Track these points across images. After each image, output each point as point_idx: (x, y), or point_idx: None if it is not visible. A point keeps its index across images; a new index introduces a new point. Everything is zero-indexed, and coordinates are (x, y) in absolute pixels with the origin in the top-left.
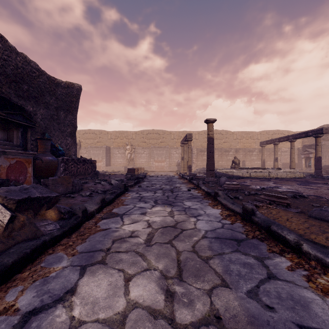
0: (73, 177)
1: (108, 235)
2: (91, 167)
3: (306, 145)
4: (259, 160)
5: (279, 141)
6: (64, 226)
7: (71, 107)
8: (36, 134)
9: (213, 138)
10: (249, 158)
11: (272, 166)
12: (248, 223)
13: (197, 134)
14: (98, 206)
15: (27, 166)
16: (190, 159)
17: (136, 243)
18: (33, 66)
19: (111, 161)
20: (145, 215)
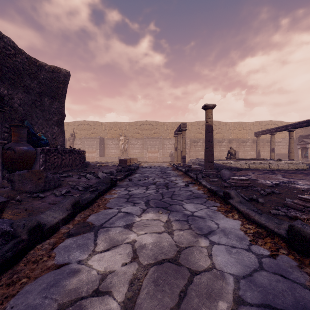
0: (56, 169)
1: (56, 285)
2: (79, 158)
3: (302, 135)
4: (252, 150)
5: (277, 130)
6: None
7: (58, 93)
8: (13, 121)
9: (212, 126)
10: (243, 149)
11: (265, 156)
12: (305, 260)
13: (190, 125)
14: (67, 214)
15: None
16: (185, 150)
17: None
18: (7, 42)
19: (105, 151)
20: (130, 229)
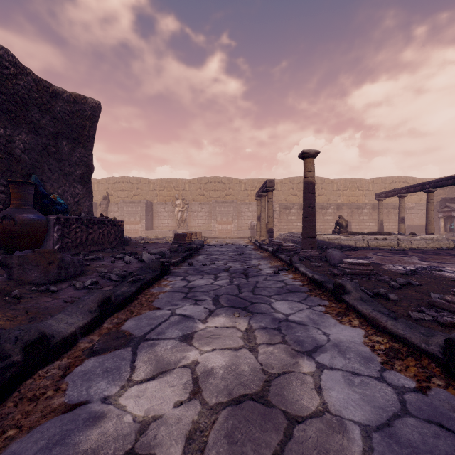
0: (79, 249)
1: (63, 443)
2: (114, 232)
3: (446, 199)
4: (372, 220)
5: (408, 191)
6: None
7: (82, 135)
8: (13, 176)
9: (313, 183)
10: (357, 218)
11: (391, 230)
12: None
13: (279, 184)
14: (91, 318)
15: None
16: (272, 219)
17: None
18: (4, 56)
19: (154, 222)
20: (189, 342)
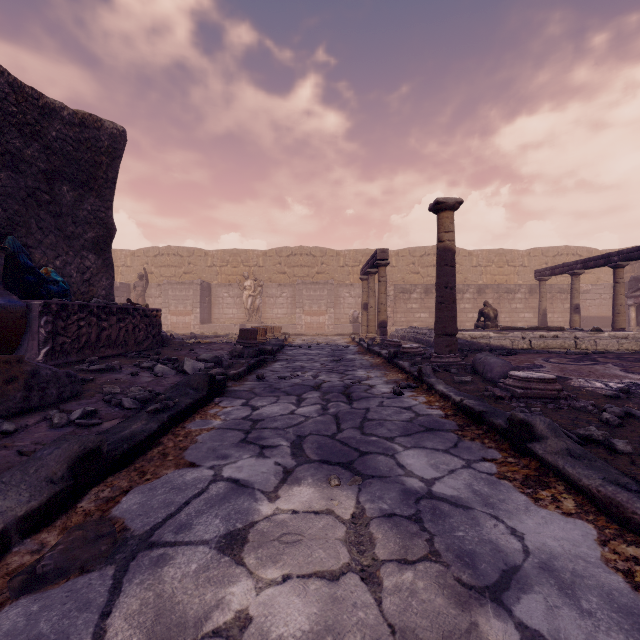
0: (86, 353)
1: None
2: (145, 327)
3: (638, 278)
4: (529, 310)
5: (586, 266)
6: None
7: (95, 177)
8: None
9: (453, 250)
10: (507, 306)
11: (557, 323)
12: None
13: (394, 257)
14: (49, 496)
15: None
16: (385, 308)
17: None
18: None
19: (212, 312)
20: (237, 555)
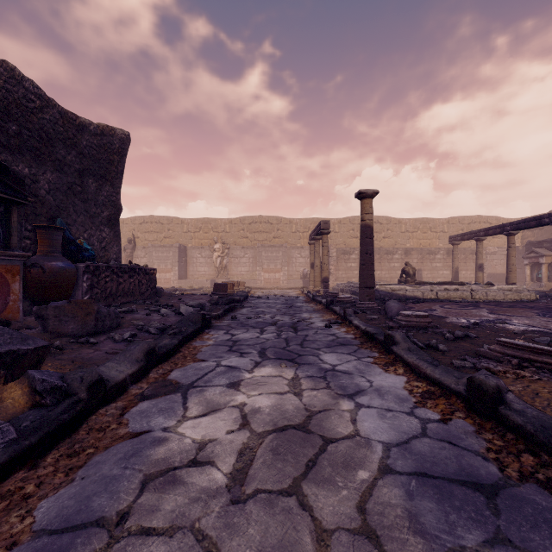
0: (109, 300)
1: (137, 455)
2: (146, 282)
3: (533, 242)
4: (446, 268)
5: (487, 234)
6: (30, 431)
7: (110, 171)
8: (38, 220)
9: (371, 227)
10: (429, 265)
11: (469, 279)
12: (487, 424)
13: (337, 224)
14: (139, 367)
15: (10, 279)
16: (327, 267)
17: (204, 490)
18: (30, 89)
19: (188, 270)
20: (237, 388)
